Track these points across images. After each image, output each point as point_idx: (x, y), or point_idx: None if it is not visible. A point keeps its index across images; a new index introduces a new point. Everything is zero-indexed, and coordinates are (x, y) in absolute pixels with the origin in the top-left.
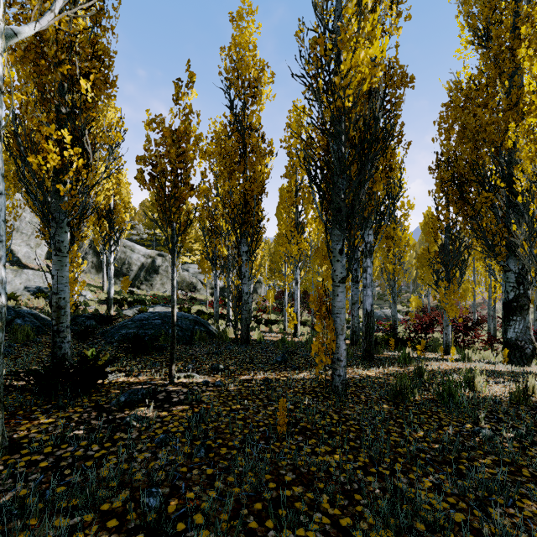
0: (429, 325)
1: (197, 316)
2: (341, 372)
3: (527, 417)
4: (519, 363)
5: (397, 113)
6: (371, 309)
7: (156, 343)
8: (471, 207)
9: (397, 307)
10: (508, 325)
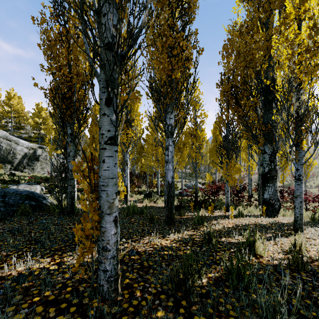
0: (216, 191)
1: (33, 192)
2: (107, 266)
3: (318, 297)
4: (271, 215)
5: (191, 12)
6: (172, 180)
7: None
8: (242, 110)
9: (199, 180)
10: (265, 189)
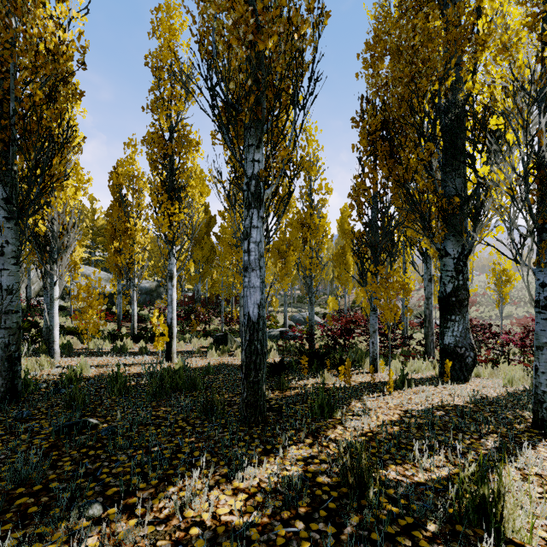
0: (350, 331)
1: None
2: None
3: None
4: (459, 377)
5: None
6: (258, 314)
7: None
8: (404, 169)
9: (315, 309)
10: (446, 327)
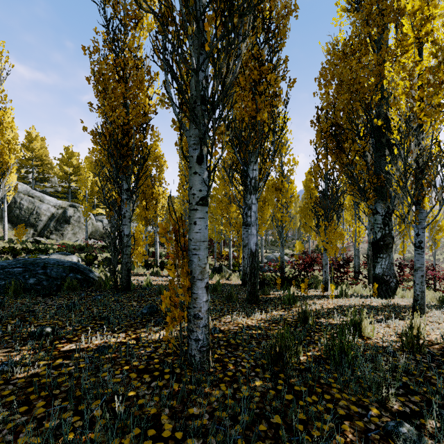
0: (310, 265)
1: (77, 263)
2: (199, 335)
3: (433, 376)
4: (385, 296)
5: (281, 38)
6: (255, 248)
7: (2, 297)
8: (346, 156)
9: (285, 251)
10: (376, 262)
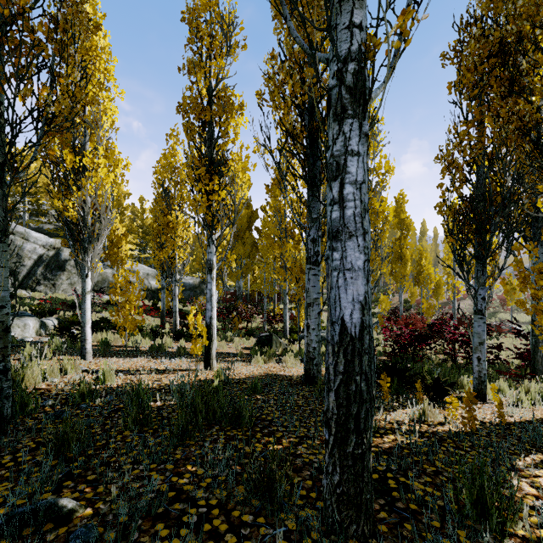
0: (426, 337)
1: None
2: None
3: None
4: None
5: None
6: (361, 322)
7: None
8: (534, 108)
9: None
10: None
